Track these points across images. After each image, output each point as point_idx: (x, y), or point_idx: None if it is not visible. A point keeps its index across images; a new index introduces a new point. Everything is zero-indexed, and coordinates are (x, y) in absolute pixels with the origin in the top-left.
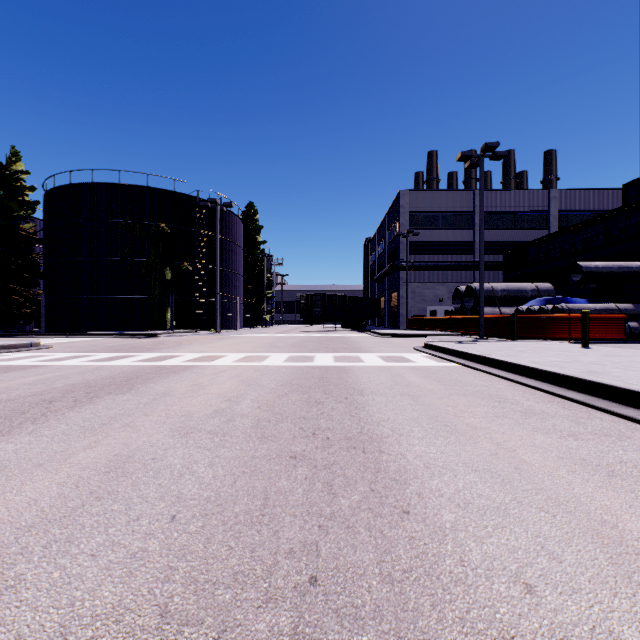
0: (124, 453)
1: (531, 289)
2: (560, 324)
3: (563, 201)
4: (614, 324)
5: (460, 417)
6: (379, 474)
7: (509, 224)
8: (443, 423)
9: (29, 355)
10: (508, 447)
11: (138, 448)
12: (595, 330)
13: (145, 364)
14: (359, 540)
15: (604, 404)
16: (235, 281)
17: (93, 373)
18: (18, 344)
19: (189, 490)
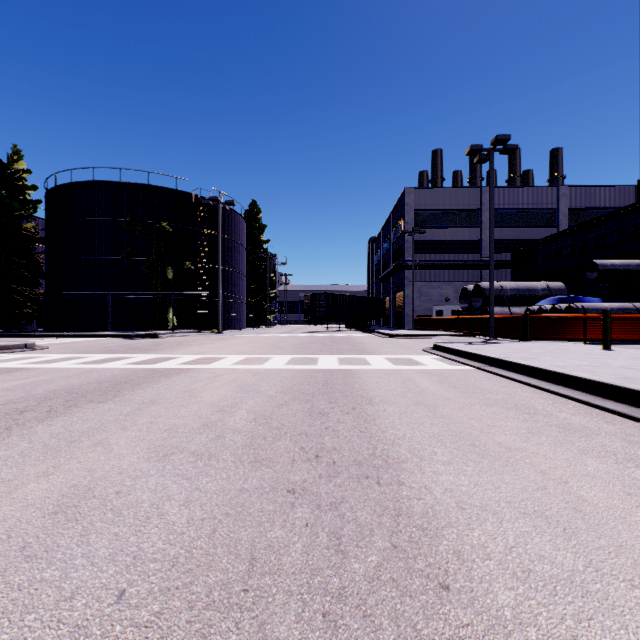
0: (84, 483)
1: (542, 288)
2: (575, 324)
3: (573, 198)
4: (633, 324)
5: (488, 434)
6: (401, 519)
7: (517, 222)
8: (470, 442)
9: (21, 357)
10: (557, 477)
11: (103, 476)
12: (612, 331)
13: (138, 367)
14: None
15: None
16: (238, 281)
17: (80, 377)
18: (11, 345)
19: (152, 544)
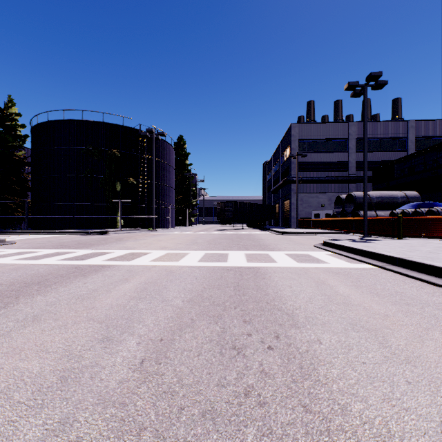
0: None
1: (401, 196)
2: (439, 224)
3: (419, 129)
4: None
5: None
6: None
7: (376, 147)
8: None
9: None
10: None
11: None
12: None
13: (67, 263)
14: None
15: None
16: (168, 192)
17: (2, 276)
18: None
19: None
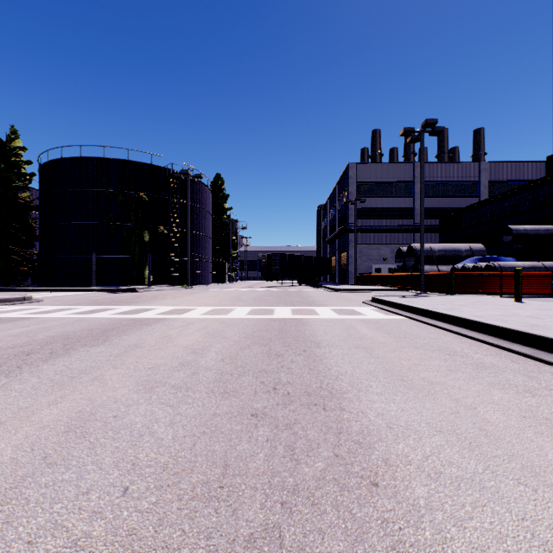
0: (87, 410)
1: (465, 249)
2: (493, 280)
3: (492, 172)
4: (541, 280)
5: (415, 371)
6: (342, 436)
7: (445, 192)
8: (399, 377)
9: (20, 308)
10: (468, 404)
11: (102, 404)
12: (524, 286)
13: (122, 317)
14: (326, 523)
15: (552, 358)
16: (205, 243)
17: (74, 325)
18: (12, 298)
19: (146, 455)
